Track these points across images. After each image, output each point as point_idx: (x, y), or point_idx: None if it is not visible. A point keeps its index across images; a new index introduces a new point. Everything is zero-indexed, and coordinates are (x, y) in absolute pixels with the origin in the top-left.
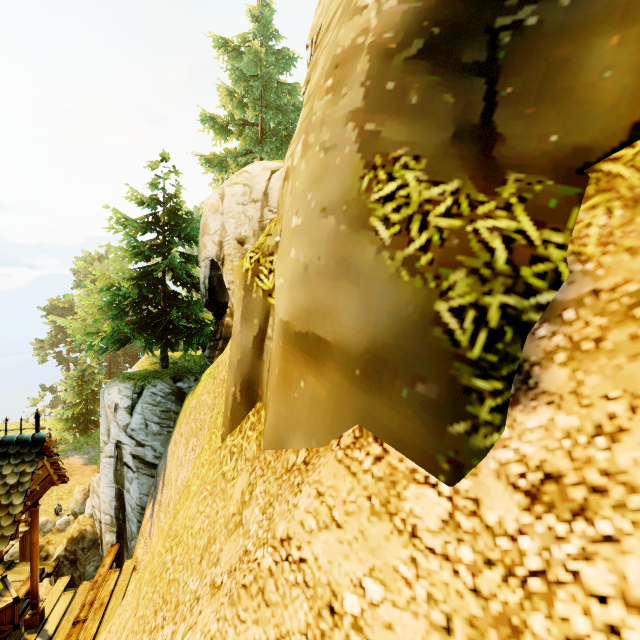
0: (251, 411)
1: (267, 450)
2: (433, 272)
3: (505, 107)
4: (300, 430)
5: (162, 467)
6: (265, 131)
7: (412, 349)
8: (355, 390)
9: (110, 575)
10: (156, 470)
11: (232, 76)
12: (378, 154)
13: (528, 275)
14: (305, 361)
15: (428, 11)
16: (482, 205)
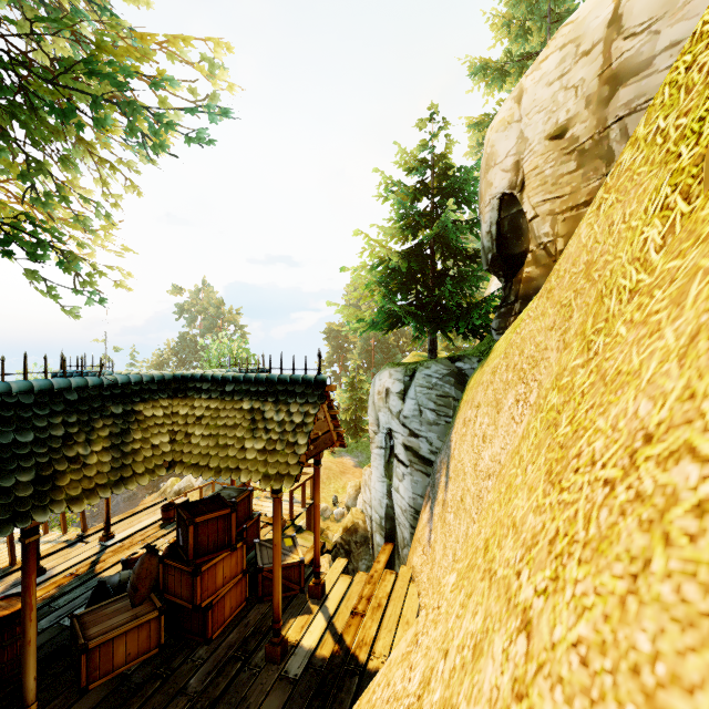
0: None
1: None
2: None
3: None
4: None
5: (442, 460)
6: None
7: None
8: None
9: (386, 575)
10: (432, 468)
11: (509, 2)
12: None
13: None
14: None
15: None
16: None
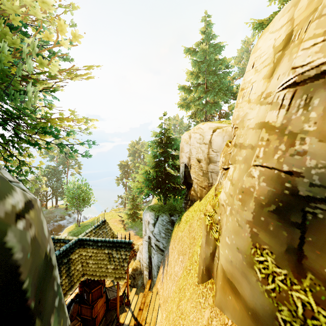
0: (209, 280)
1: (216, 307)
2: (276, 301)
3: (308, 245)
4: (229, 312)
5: (166, 254)
6: (208, 87)
7: (268, 322)
8: (249, 318)
9: (149, 293)
10: (163, 253)
11: (192, 64)
12: (257, 243)
13: (309, 323)
14: (231, 290)
15: (277, 195)
16: (295, 285)
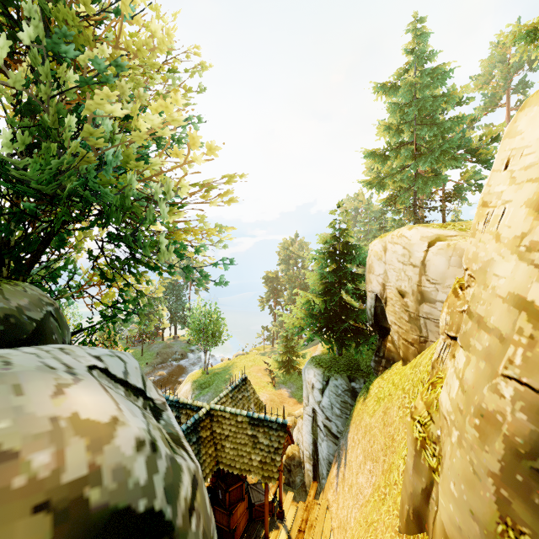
0: (420, 534)
1: None
2: None
3: None
4: None
5: (343, 446)
6: (419, 148)
7: None
8: None
9: (314, 505)
10: (338, 441)
11: (389, 110)
12: (509, 517)
13: None
14: None
15: None
16: None
